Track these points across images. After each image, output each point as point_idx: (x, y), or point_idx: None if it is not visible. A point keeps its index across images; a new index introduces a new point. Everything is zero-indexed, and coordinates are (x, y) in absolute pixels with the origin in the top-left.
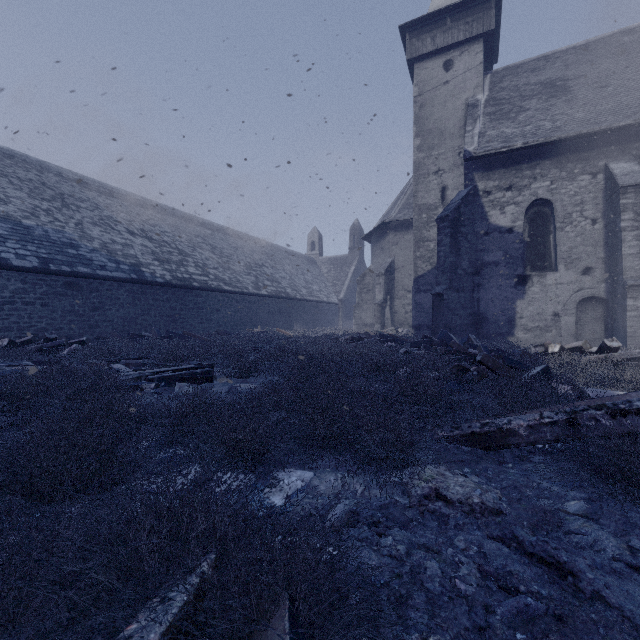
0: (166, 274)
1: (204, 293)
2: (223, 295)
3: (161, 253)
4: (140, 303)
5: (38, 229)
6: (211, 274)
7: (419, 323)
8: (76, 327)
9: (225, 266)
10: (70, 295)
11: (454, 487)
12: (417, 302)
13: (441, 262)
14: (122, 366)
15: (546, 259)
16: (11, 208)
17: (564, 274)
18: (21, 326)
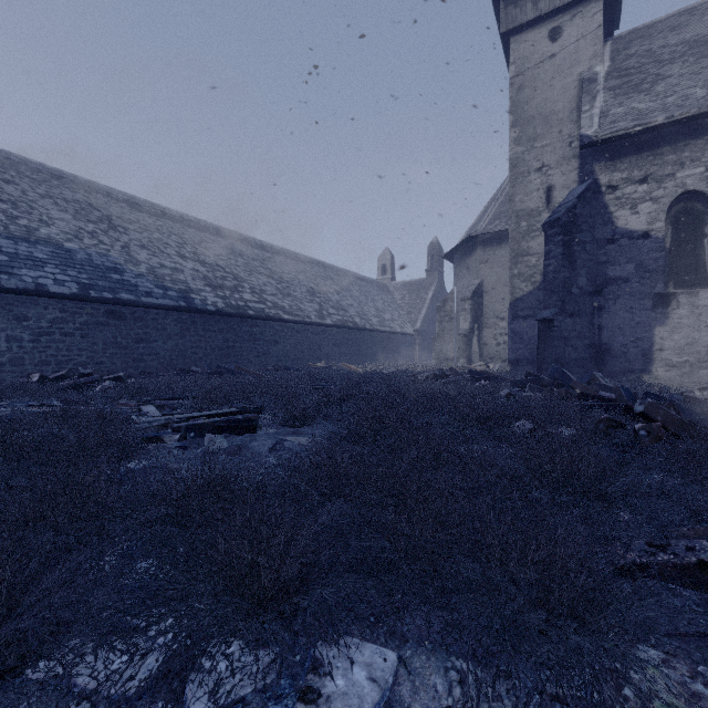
0: (218, 301)
1: (261, 323)
2: (282, 325)
3: (214, 278)
4: (189, 334)
5: (81, 253)
6: (269, 301)
7: (517, 357)
8: (119, 361)
9: (285, 292)
10: (112, 325)
11: None
12: (514, 331)
13: (549, 279)
14: (153, 408)
15: (698, 271)
16: (53, 230)
17: None
18: (59, 360)
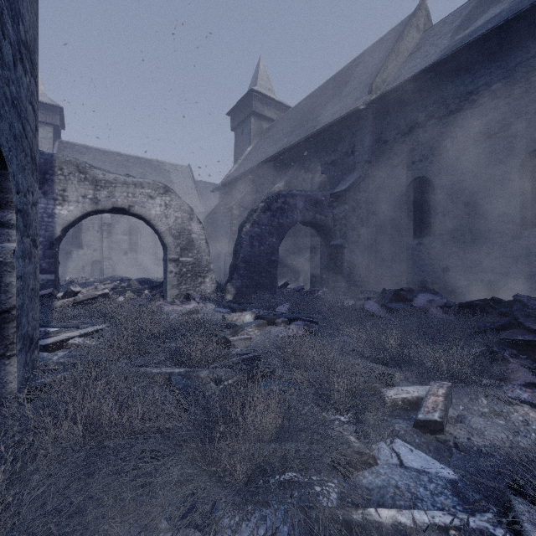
0: None
1: None
2: None
3: None
4: None
5: None
6: None
7: None
8: None
9: None
10: None
11: None
12: None
13: None
14: None
15: (80, 244)
16: None
17: (87, 251)
18: None
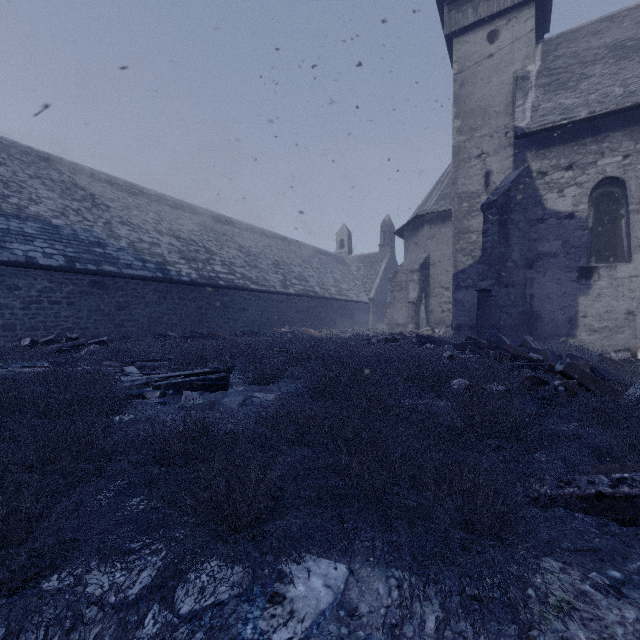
0: (192, 273)
1: (230, 292)
2: (250, 294)
3: (188, 252)
4: (166, 302)
5: (67, 228)
6: (238, 273)
7: (459, 323)
8: (102, 326)
9: (252, 264)
10: (96, 294)
11: (626, 639)
12: (457, 300)
13: (487, 254)
14: (134, 369)
15: (616, 248)
16: (42, 208)
17: None
18: (48, 325)
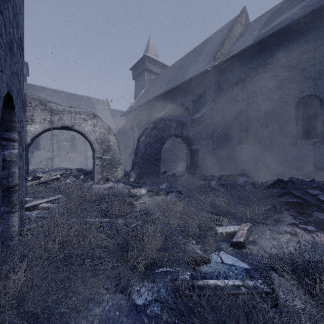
0: None
1: None
2: None
3: None
4: None
5: None
6: None
7: None
8: None
9: None
10: None
11: None
12: None
13: None
14: None
15: (39, 147)
16: None
17: (43, 151)
18: None
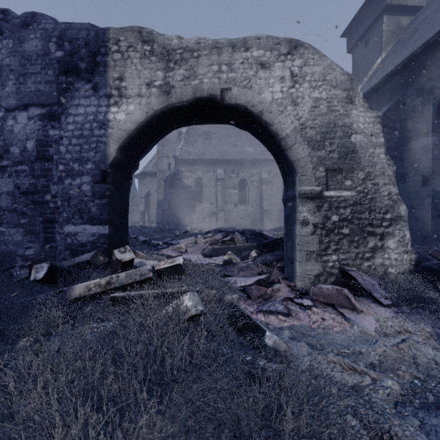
0: None
1: None
2: None
3: None
4: None
5: None
6: None
7: (159, 221)
8: None
9: None
10: None
11: None
12: (158, 212)
13: (165, 197)
14: None
15: (202, 198)
16: None
17: (206, 204)
18: None
